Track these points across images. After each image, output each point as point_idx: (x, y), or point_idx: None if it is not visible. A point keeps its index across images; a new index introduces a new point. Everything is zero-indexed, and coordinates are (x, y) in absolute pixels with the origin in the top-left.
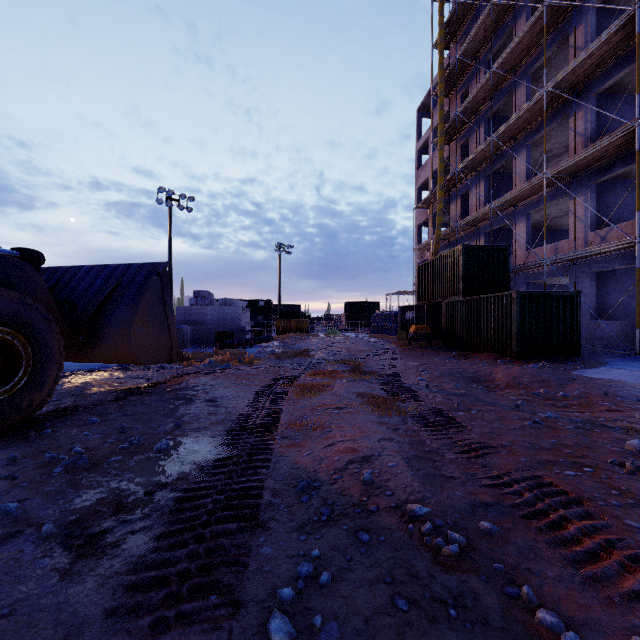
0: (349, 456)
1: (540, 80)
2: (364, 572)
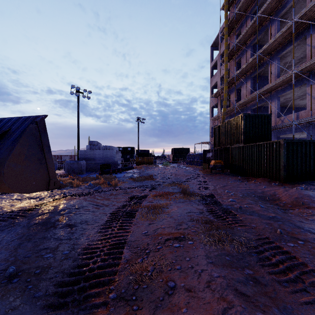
0: None
1: (284, 21)
2: None
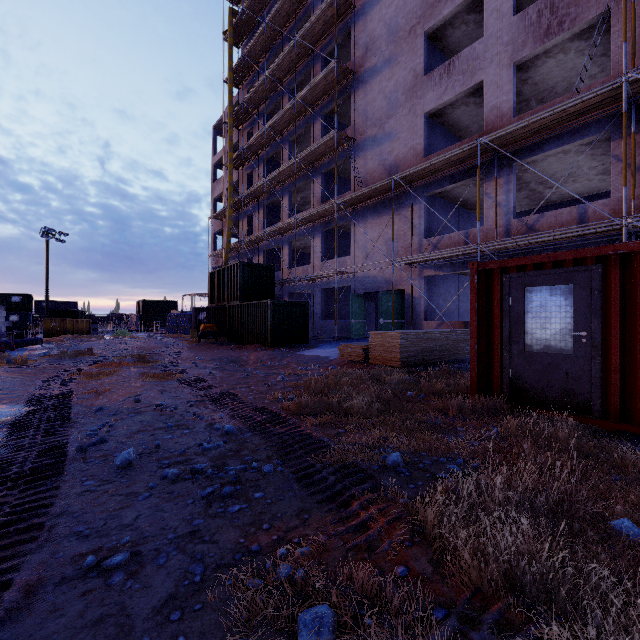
0: (128, 396)
1: (299, 145)
2: (131, 421)
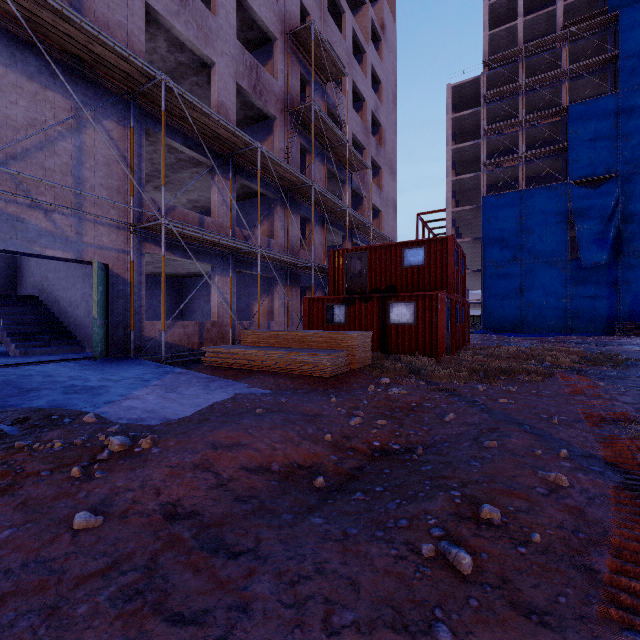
0: None
1: None
2: None
